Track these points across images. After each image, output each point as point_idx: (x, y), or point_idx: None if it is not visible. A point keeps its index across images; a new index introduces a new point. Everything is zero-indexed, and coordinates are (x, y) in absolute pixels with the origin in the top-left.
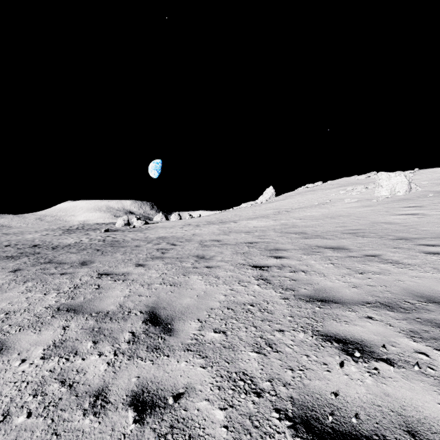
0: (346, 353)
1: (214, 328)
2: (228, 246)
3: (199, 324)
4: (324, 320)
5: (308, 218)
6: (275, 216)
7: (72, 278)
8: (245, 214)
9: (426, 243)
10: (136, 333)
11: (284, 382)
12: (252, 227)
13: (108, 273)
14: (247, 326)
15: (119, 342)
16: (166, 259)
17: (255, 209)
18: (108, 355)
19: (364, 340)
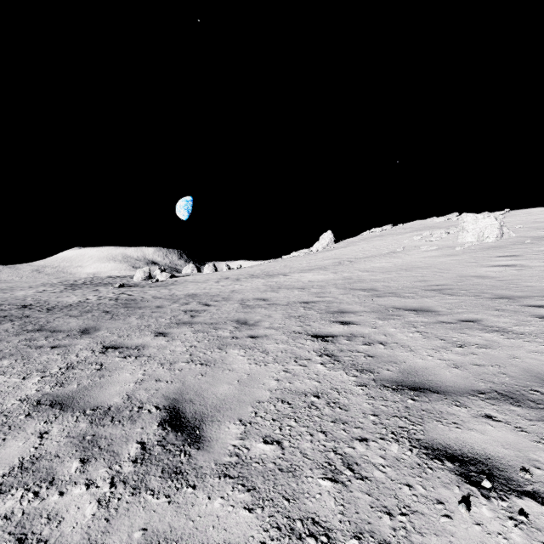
0: (469, 481)
1: (263, 436)
2: (278, 307)
3: (242, 428)
4: (424, 420)
5: (377, 270)
6: (335, 268)
7: (66, 353)
8: (297, 264)
9: (536, 304)
10: (147, 445)
11: (380, 540)
12: (307, 282)
13: (117, 346)
14: (312, 431)
15: (121, 461)
16: (196, 325)
17: (309, 258)
18: (101, 486)
19: (490, 457)
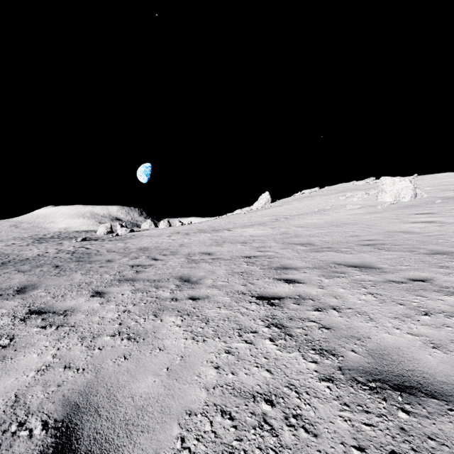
0: None
1: None
2: (222, 262)
3: None
4: None
5: (310, 226)
6: (273, 224)
7: None
8: (239, 221)
9: None
10: None
11: None
12: (249, 237)
13: (43, 311)
14: None
15: None
16: (137, 283)
17: (250, 216)
18: None
19: None
